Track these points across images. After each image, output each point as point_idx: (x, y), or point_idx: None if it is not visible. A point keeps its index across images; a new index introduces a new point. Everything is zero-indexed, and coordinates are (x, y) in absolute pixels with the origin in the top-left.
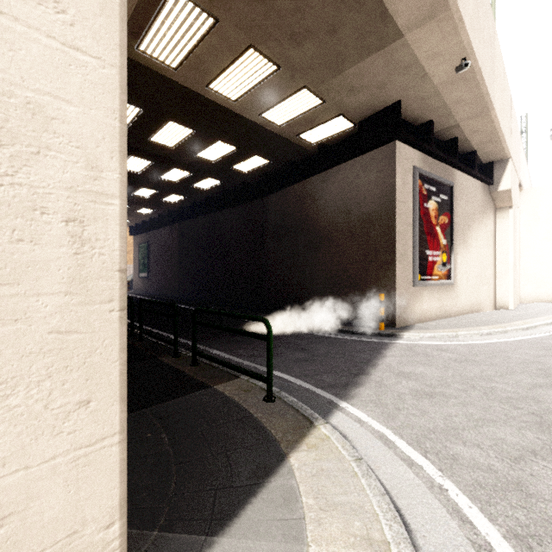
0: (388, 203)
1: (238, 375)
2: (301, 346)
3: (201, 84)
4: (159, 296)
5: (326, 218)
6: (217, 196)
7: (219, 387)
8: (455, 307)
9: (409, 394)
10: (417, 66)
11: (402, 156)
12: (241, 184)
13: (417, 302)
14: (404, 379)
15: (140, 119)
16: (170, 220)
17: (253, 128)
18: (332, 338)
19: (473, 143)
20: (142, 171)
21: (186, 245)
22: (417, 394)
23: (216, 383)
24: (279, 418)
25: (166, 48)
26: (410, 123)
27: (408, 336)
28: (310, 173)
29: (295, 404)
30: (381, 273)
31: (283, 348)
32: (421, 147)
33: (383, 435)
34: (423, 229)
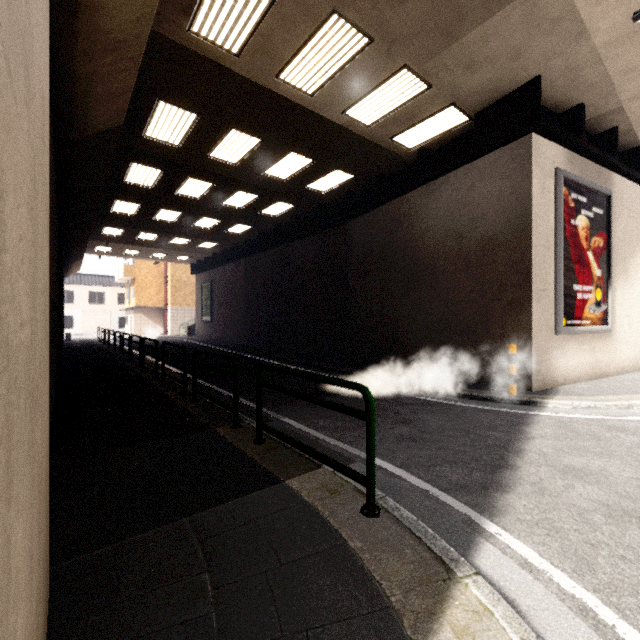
0: (520, 220)
1: (320, 463)
2: (402, 415)
3: (269, 75)
4: (222, 343)
5: (428, 245)
6: (289, 224)
7: (293, 483)
8: (613, 363)
9: (597, 512)
10: (573, 18)
11: (540, 154)
12: (318, 207)
13: (560, 356)
14: (577, 480)
15: (197, 129)
16: (235, 255)
17: (334, 132)
18: (443, 404)
19: (639, 135)
20: (202, 196)
21: (253, 283)
22: (611, 513)
23: (289, 475)
24: (392, 554)
25: (224, 25)
26: (549, 110)
27: (554, 405)
28: (407, 188)
29: (413, 524)
30: (509, 316)
31: (378, 419)
32: (568, 140)
33: (584, 605)
34: (570, 255)
